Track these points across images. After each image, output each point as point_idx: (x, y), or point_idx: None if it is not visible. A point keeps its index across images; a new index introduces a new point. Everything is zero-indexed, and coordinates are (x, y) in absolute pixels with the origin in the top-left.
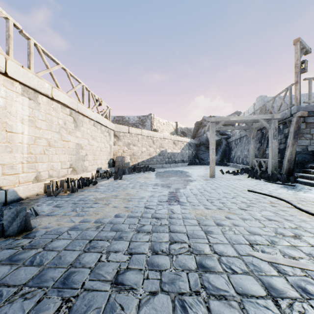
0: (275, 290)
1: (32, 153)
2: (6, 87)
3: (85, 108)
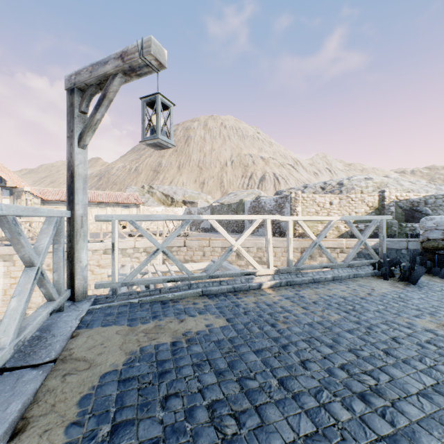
0: None
1: (7, 294)
2: None
3: None
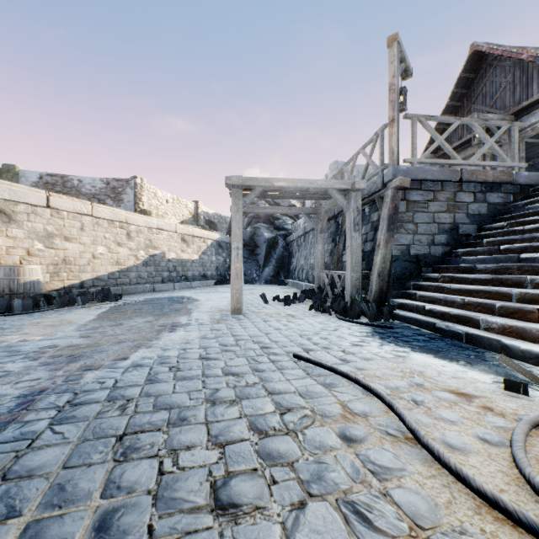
0: None
1: None
2: None
3: None
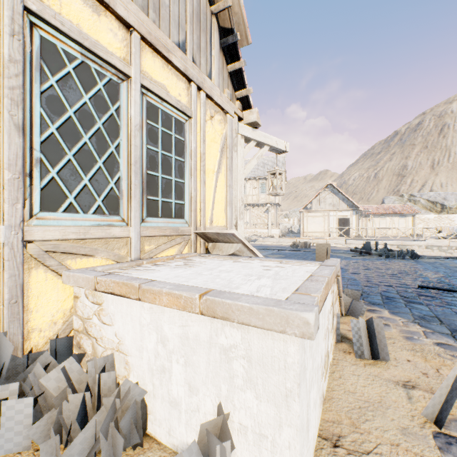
0: None
1: None
2: None
3: (410, 242)
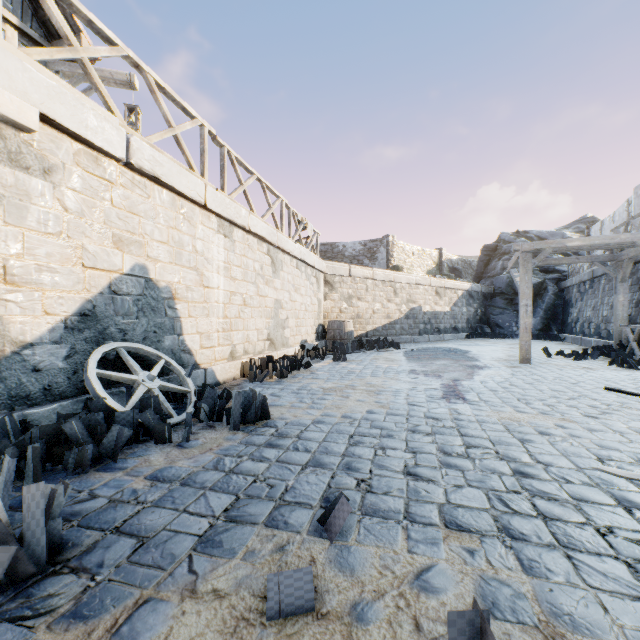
0: (631, 502)
1: (227, 317)
2: (203, 223)
3: (286, 240)
